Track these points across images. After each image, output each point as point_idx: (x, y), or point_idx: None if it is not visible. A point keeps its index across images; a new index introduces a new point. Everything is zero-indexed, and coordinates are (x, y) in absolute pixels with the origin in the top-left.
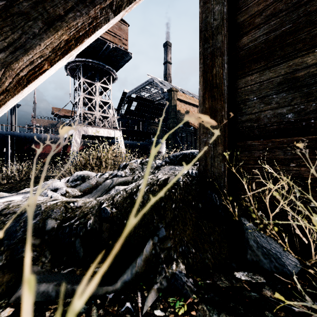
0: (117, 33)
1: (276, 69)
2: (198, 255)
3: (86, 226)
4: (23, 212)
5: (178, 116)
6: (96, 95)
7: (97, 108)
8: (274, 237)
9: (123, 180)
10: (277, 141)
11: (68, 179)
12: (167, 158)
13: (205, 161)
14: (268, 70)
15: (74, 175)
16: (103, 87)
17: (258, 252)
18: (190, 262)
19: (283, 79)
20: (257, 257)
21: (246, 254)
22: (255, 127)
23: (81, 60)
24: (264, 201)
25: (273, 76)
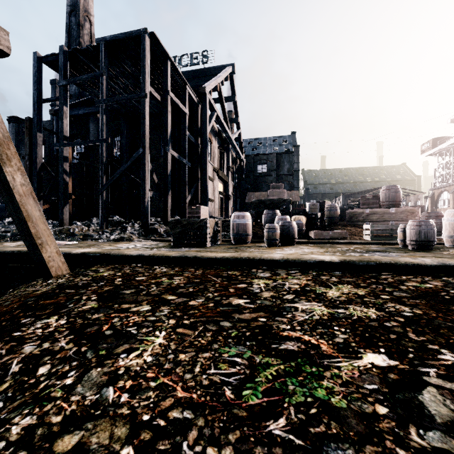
0: None
1: None
2: None
3: None
4: None
5: None
6: None
7: None
8: None
9: None
10: None
11: None
12: None
13: None
14: None
15: None
16: None
17: None
18: None
19: None
20: None
21: None
22: None
23: None
24: None
25: None
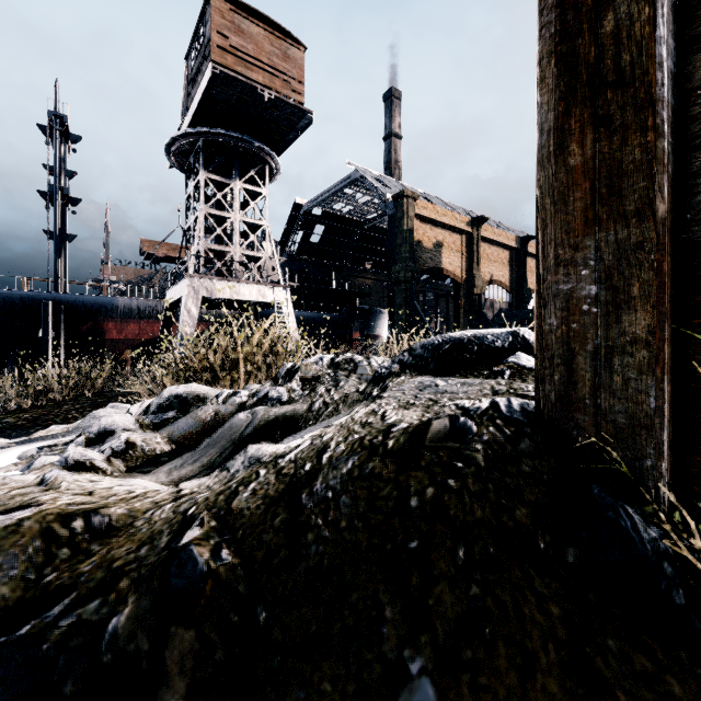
0: (280, 67)
1: None
2: None
3: (98, 645)
4: None
5: (416, 255)
6: (234, 210)
7: (236, 239)
8: None
9: (281, 412)
10: None
11: (147, 406)
12: (406, 354)
13: (566, 369)
14: None
15: (162, 395)
16: (248, 191)
17: None
18: None
19: None
20: None
21: None
22: None
23: (200, 131)
24: None
25: None
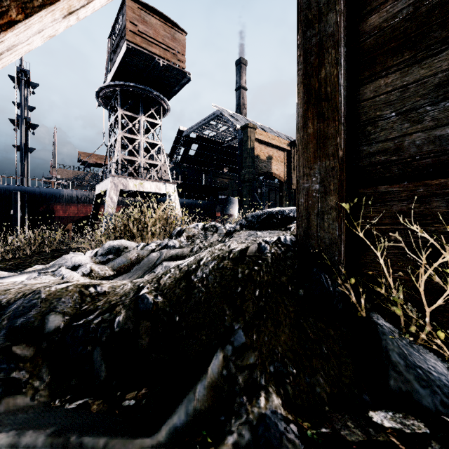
0: (170, 45)
1: (431, 62)
2: (302, 379)
3: (113, 325)
4: (11, 302)
5: (256, 164)
6: (140, 134)
7: (142, 153)
8: (428, 347)
9: (176, 252)
10: (435, 184)
11: (95, 252)
12: (244, 220)
13: (307, 221)
14: (417, 64)
15: (104, 246)
16: (149, 122)
17: (409, 376)
18: (289, 392)
19: (446, 78)
20: (408, 385)
21: (387, 378)
22: (394, 162)
23: (119, 83)
24: (410, 286)
25: (427, 74)
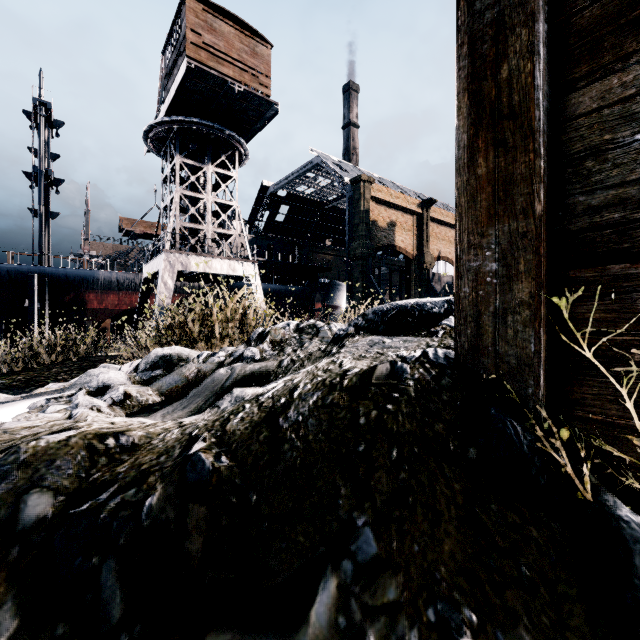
0: (249, 62)
1: None
2: (491, 638)
3: (140, 514)
4: None
5: (372, 233)
6: (207, 192)
7: (209, 218)
8: None
9: (256, 368)
10: None
11: (136, 365)
12: (360, 318)
13: (475, 325)
14: None
15: (149, 356)
16: (220, 174)
17: None
18: None
19: None
20: None
21: None
22: (639, 223)
23: (176, 119)
24: None
25: None
